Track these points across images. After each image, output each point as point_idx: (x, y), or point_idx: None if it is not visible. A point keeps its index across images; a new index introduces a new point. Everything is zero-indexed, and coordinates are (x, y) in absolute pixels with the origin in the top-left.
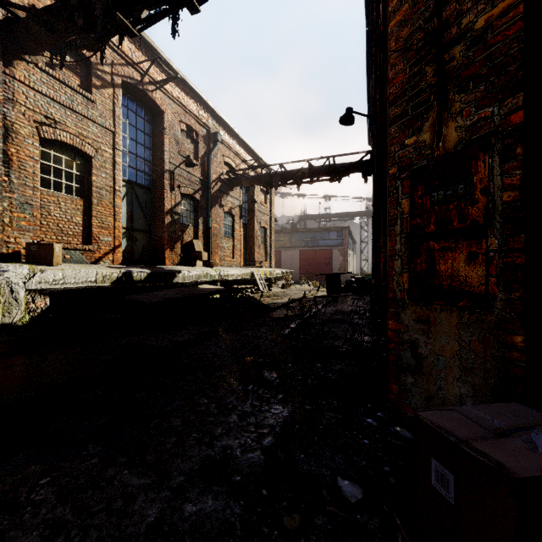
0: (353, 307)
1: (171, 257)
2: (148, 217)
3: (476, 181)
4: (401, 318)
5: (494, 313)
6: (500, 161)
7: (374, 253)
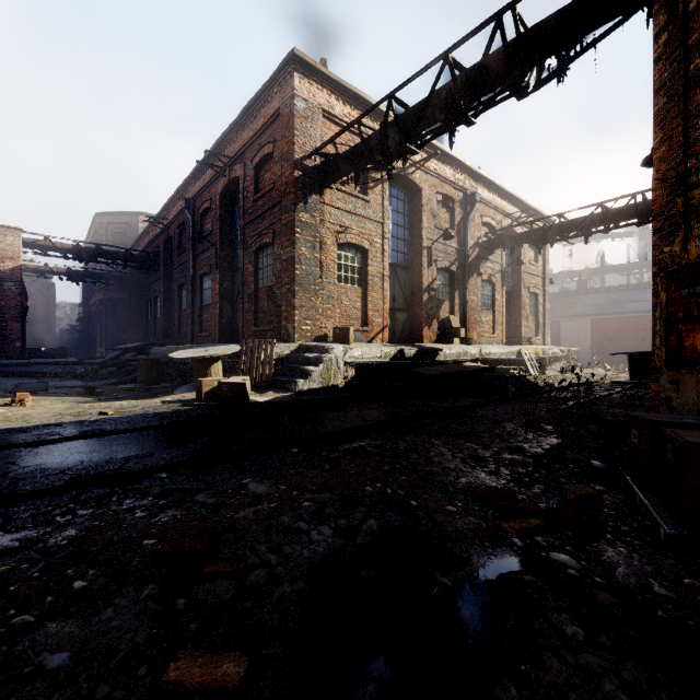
0: None
1: (428, 335)
2: (407, 296)
3: None
4: (660, 381)
5: None
6: None
7: None
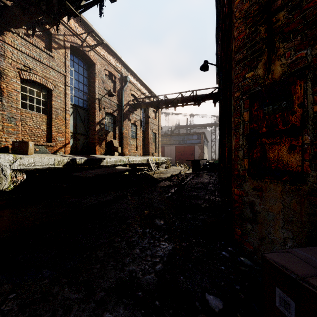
0: (208, 180)
1: (99, 150)
2: (86, 126)
3: (295, 99)
4: (243, 187)
5: (308, 185)
6: (312, 85)
7: (220, 147)
